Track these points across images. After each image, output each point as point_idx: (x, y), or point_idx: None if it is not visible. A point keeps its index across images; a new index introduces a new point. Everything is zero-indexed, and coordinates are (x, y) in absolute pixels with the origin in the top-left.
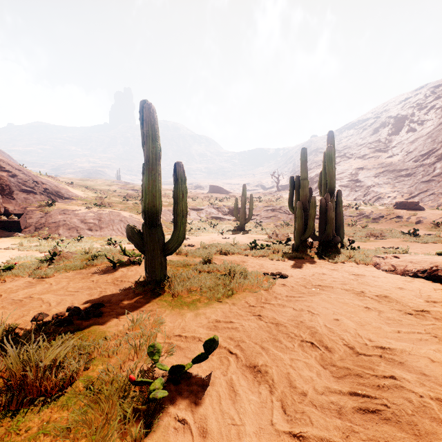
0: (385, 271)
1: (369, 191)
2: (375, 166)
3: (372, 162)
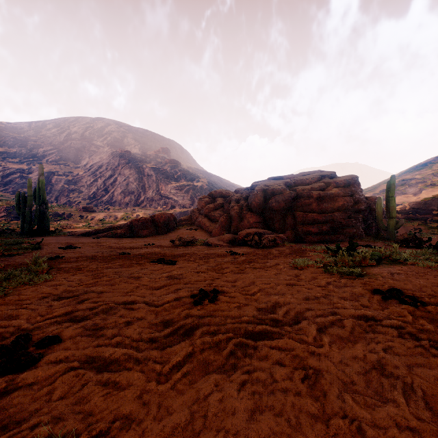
0: (72, 236)
1: (61, 194)
2: (66, 174)
3: (63, 169)
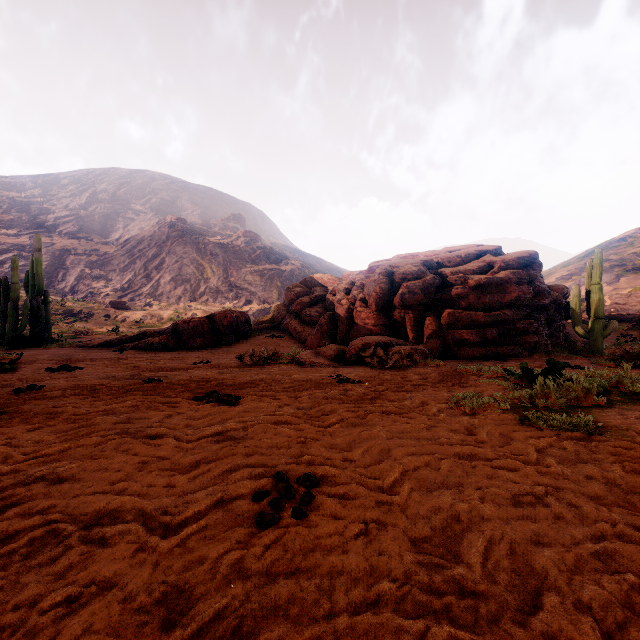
0: (83, 347)
1: (79, 283)
2: (88, 252)
3: (84, 245)
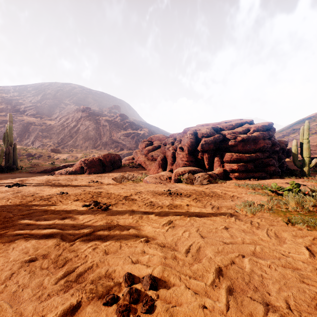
0: (32, 173)
1: (36, 140)
2: (41, 124)
3: (39, 121)
